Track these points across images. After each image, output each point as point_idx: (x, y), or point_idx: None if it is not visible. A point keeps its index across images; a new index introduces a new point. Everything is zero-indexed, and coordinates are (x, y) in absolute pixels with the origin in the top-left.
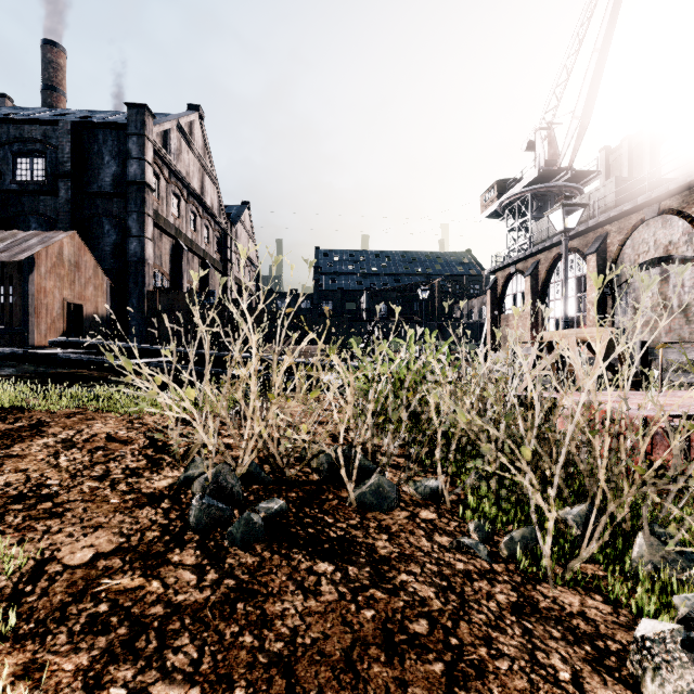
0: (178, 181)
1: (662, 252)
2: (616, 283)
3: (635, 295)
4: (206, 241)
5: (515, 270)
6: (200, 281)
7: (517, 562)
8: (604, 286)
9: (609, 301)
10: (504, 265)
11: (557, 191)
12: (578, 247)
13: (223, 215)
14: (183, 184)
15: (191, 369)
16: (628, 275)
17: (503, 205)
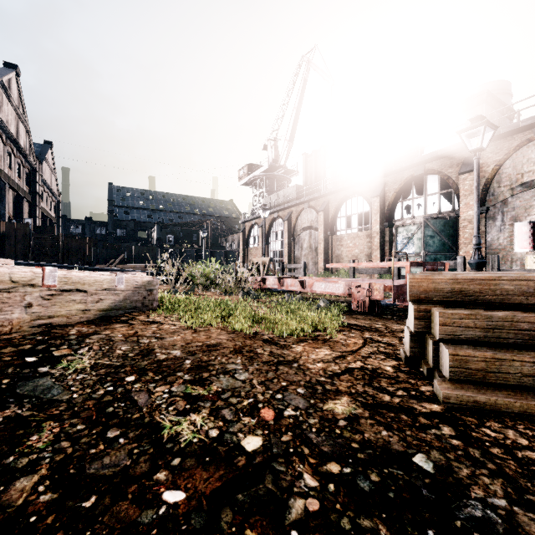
0: None
1: (309, 224)
2: (295, 236)
3: (302, 242)
4: (17, 176)
5: (255, 223)
6: (13, 210)
7: (230, 295)
8: (291, 237)
9: (293, 244)
10: (249, 219)
11: (279, 178)
12: (282, 216)
13: (33, 154)
14: (3, 130)
15: None
16: (299, 233)
17: (251, 180)
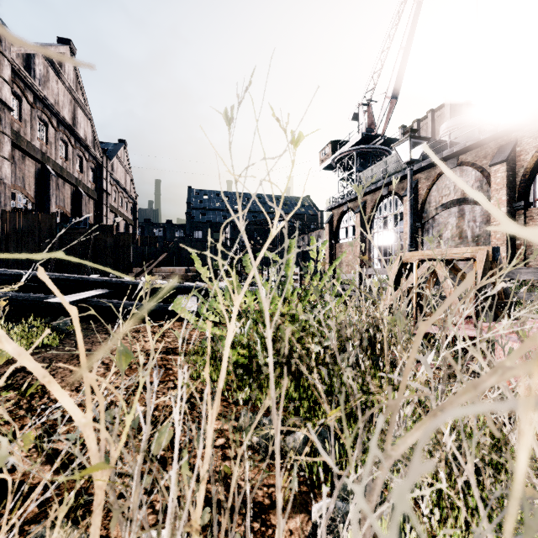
0: (45, 108)
1: (459, 195)
2: (425, 219)
3: (439, 228)
4: (79, 170)
5: (348, 208)
6: (72, 207)
7: None
8: (416, 221)
9: (420, 233)
10: (340, 203)
11: (374, 152)
12: (396, 191)
13: (98, 148)
14: (51, 112)
15: (1, 295)
16: (434, 213)
17: (336, 160)
